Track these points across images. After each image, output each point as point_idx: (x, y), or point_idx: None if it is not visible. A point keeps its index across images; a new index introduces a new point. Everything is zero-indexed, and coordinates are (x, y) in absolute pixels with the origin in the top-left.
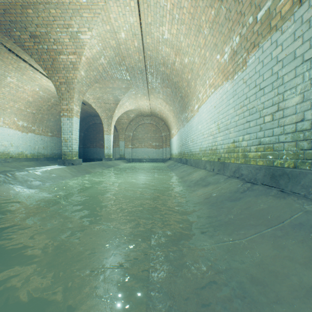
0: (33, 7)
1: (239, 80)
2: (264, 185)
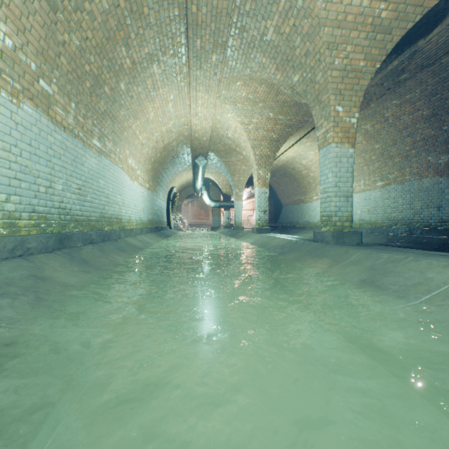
0: None
1: (5, 105)
2: (56, 249)
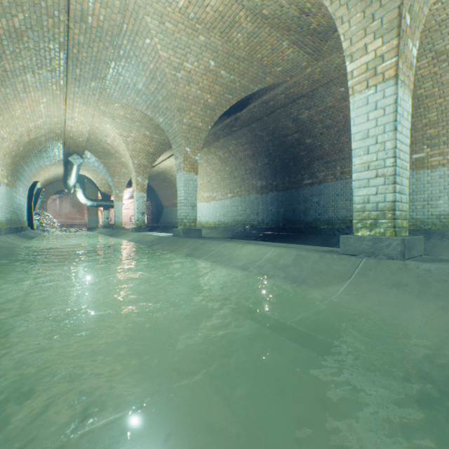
0: (255, 11)
1: None
2: None
